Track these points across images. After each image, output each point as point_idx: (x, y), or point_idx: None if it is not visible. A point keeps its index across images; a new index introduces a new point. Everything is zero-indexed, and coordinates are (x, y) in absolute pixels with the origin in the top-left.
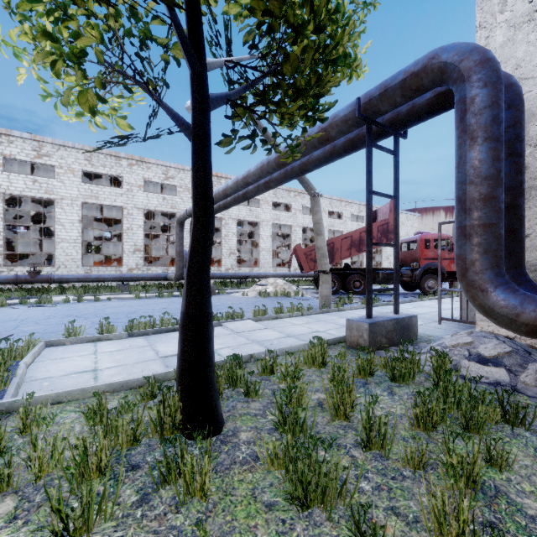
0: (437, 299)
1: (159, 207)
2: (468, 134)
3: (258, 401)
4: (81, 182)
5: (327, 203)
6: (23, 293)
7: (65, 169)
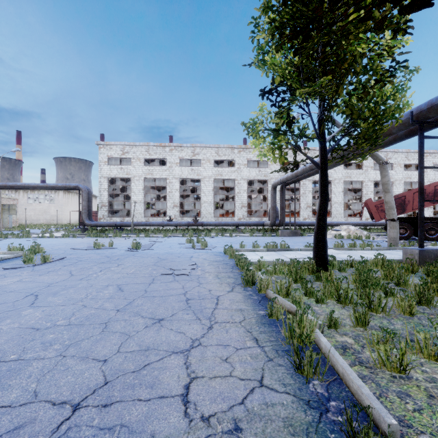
0: None
1: (256, 177)
2: None
3: (345, 273)
4: (213, 167)
5: (403, 157)
6: (193, 231)
7: (205, 160)
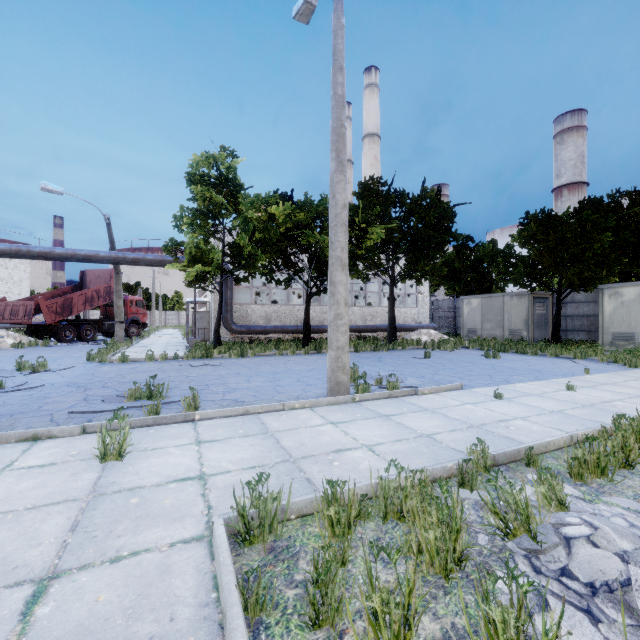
0: (146, 339)
1: None
2: (228, 288)
3: None
4: None
5: None
6: None
7: None
